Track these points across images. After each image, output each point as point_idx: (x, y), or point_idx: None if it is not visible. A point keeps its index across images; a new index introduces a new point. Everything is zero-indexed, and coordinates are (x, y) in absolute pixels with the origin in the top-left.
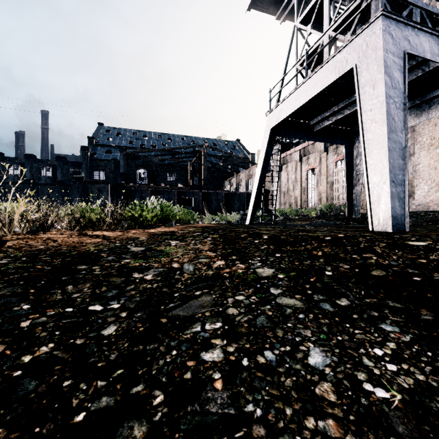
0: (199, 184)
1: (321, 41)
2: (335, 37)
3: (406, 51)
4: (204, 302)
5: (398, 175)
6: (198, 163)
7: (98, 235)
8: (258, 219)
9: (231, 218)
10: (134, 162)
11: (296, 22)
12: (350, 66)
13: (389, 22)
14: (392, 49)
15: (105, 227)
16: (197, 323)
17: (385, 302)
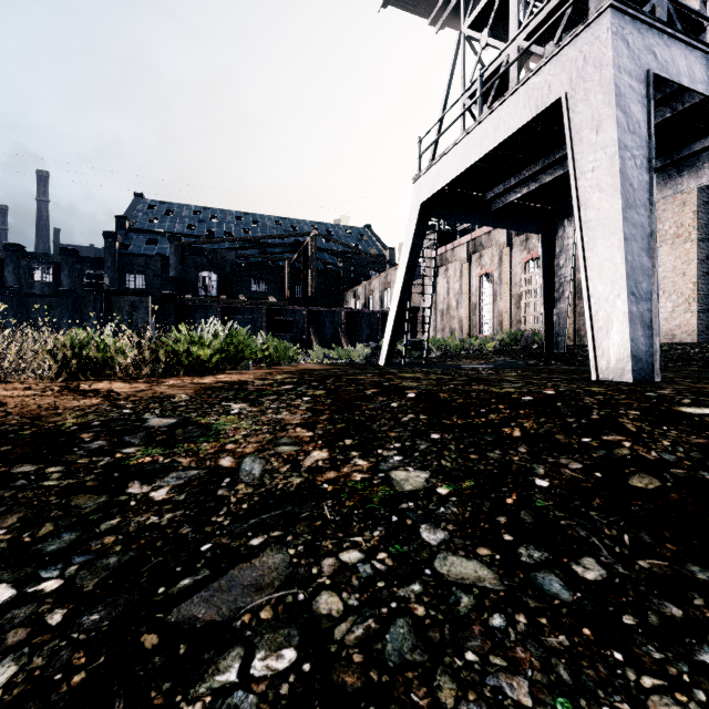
0: (304, 296)
1: (505, 57)
2: (528, 51)
3: (651, 70)
4: (266, 573)
5: (640, 283)
6: (302, 263)
7: (99, 391)
8: (400, 356)
9: (355, 354)
10: (194, 259)
11: (463, 26)
12: (556, 95)
13: (623, 20)
14: (627, 66)
15: (120, 373)
16: (234, 651)
17: (685, 571)
